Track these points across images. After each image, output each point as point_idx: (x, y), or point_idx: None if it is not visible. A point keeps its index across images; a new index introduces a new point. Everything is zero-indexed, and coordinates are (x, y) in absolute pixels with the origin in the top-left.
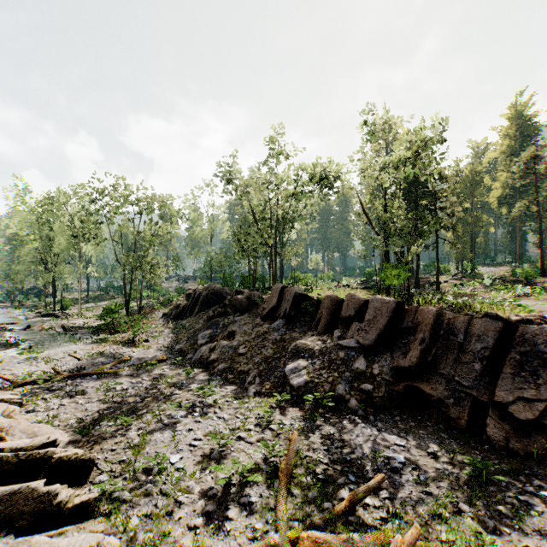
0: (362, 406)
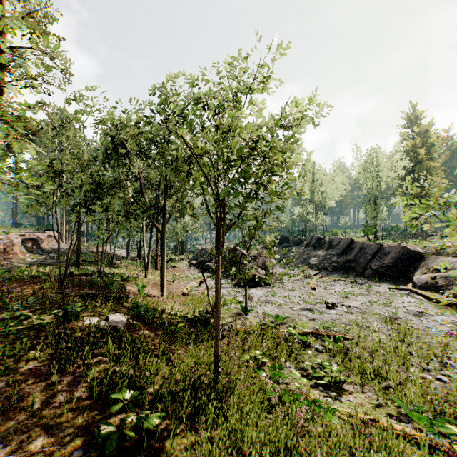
0: (333, 270)
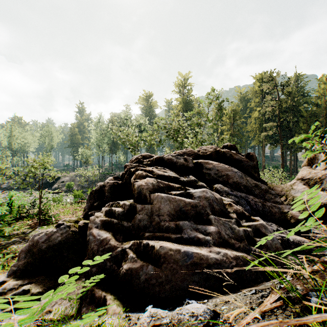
0: (17, 189)
